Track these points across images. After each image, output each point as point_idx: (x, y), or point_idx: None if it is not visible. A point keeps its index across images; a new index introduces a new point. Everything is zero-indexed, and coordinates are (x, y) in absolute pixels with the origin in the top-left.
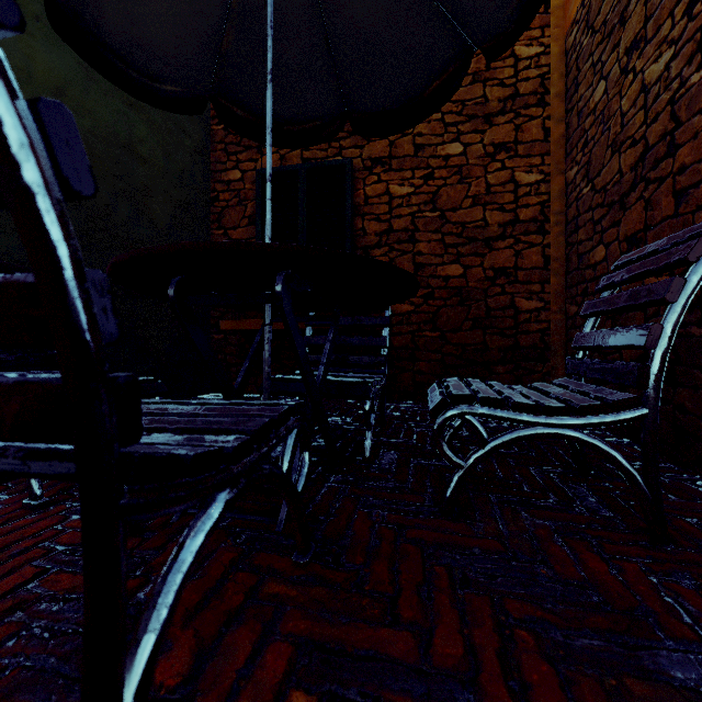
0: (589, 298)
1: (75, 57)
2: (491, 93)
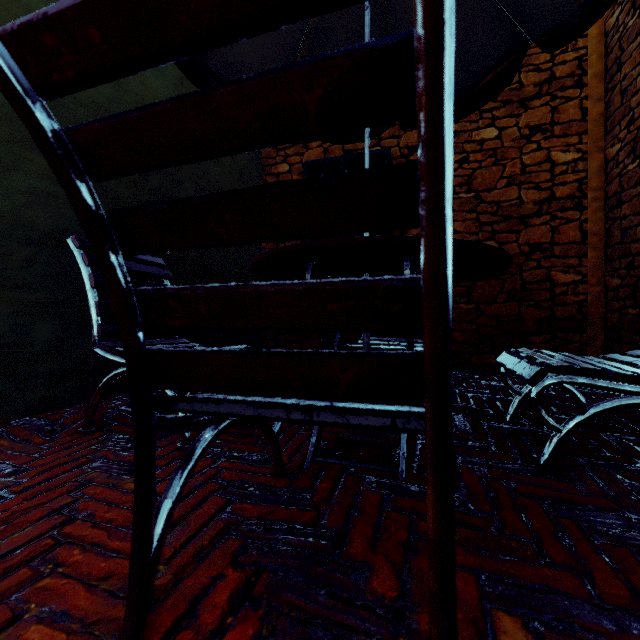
0: (636, 271)
1: (171, 80)
2: (527, 79)
